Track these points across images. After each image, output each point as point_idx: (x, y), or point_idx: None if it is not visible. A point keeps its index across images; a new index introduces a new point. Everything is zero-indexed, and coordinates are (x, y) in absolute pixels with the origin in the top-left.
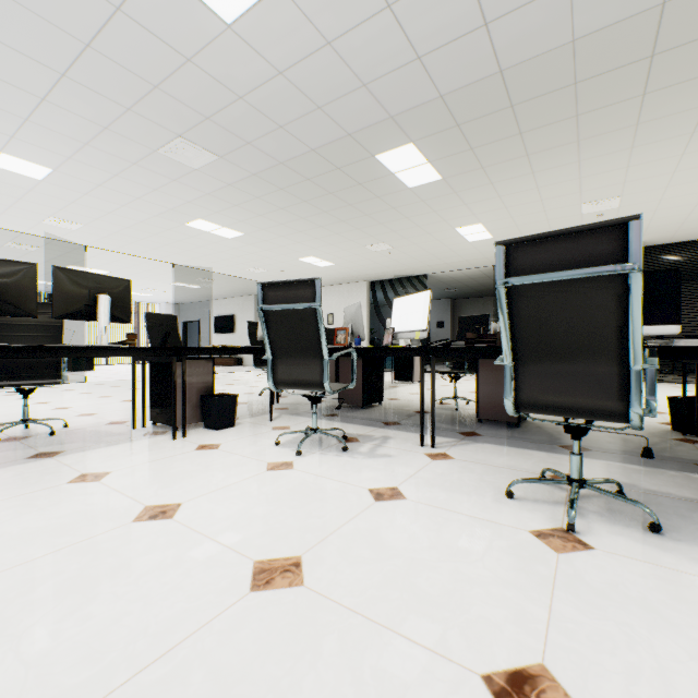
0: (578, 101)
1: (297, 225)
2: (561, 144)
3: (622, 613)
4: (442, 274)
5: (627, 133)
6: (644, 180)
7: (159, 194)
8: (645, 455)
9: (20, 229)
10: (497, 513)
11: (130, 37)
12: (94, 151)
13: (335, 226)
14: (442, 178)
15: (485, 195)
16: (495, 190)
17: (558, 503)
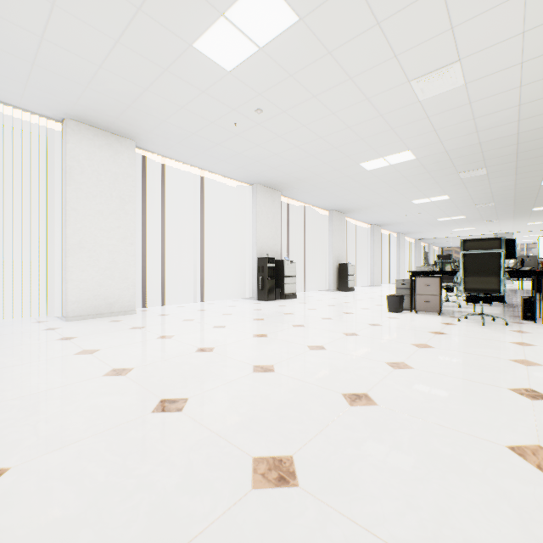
0: None
1: None
2: None
3: None
4: None
5: None
6: None
7: (502, 224)
8: None
9: (487, 234)
10: None
11: (458, 221)
12: (474, 225)
13: None
14: None
15: None
16: None
17: None
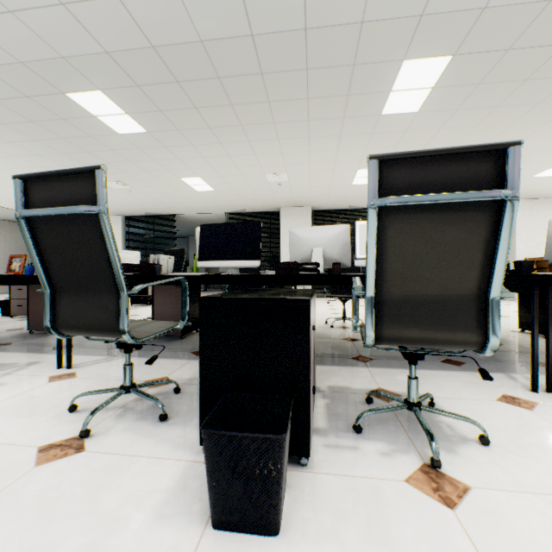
0: (228, 94)
1: (8, 148)
2: (231, 125)
3: (8, 524)
4: (188, 215)
5: (271, 128)
6: (295, 164)
7: None
8: (147, 362)
9: None
10: (34, 432)
11: None
12: None
13: (58, 157)
14: (147, 131)
15: (193, 154)
16: (198, 151)
17: (116, 408)
